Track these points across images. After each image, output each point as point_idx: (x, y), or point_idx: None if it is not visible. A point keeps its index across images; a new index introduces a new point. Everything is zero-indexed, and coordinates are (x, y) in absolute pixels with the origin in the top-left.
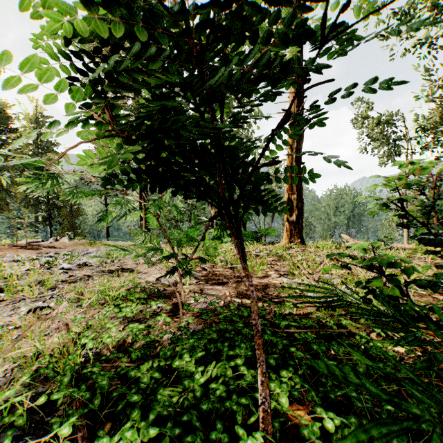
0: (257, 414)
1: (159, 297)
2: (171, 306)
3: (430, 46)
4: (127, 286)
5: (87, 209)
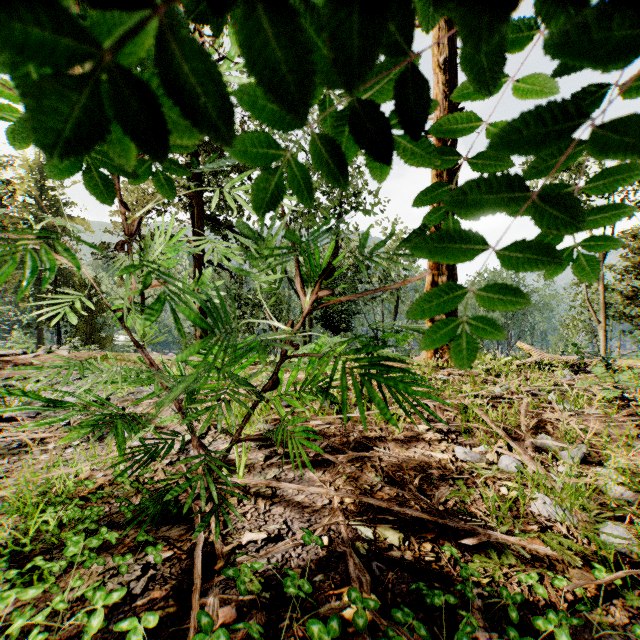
0: None
1: (163, 520)
2: (183, 561)
3: None
4: (89, 485)
5: (118, 302)
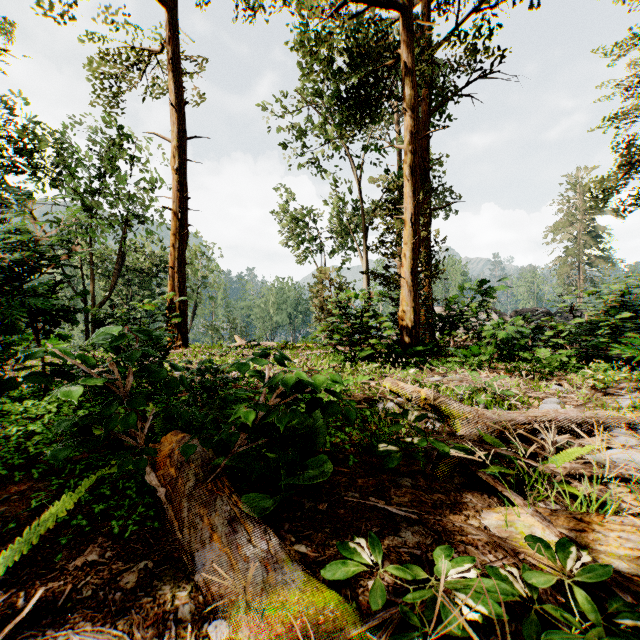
0: (43, 395)
1: None
2: None
3: (317, 167)
4: None
5: None
